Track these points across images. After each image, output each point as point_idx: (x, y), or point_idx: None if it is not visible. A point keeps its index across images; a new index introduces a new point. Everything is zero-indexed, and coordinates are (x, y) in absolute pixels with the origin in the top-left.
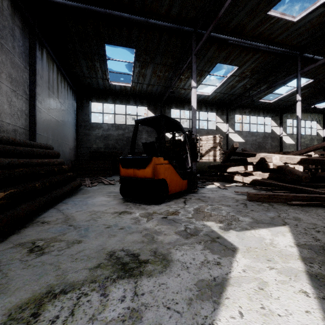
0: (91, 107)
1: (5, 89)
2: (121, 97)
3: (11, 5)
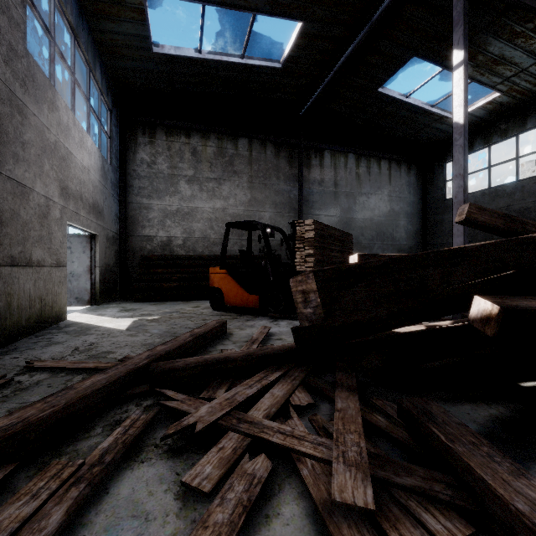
0: (445, 173)
1: (269, 215)
2: (503, 124)
3: (276, 146)
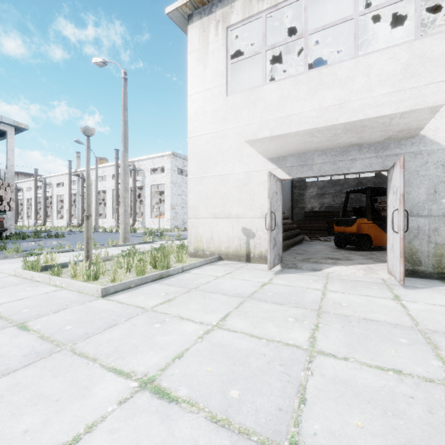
0: None
1: None
2: None
3: None
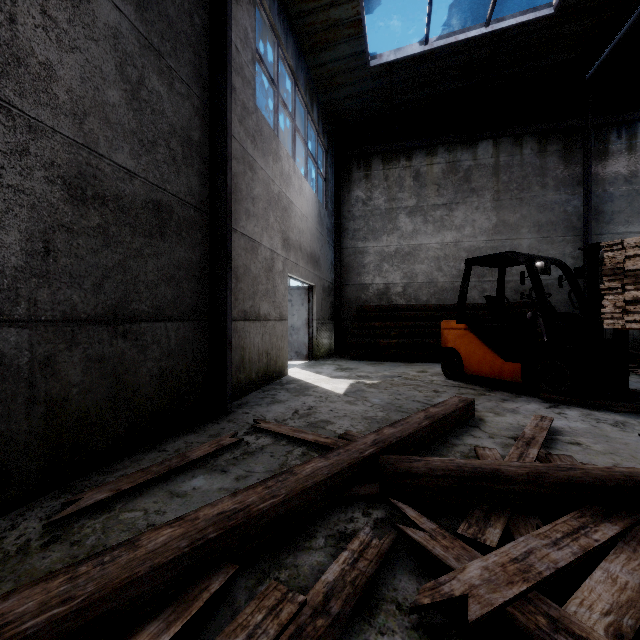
0: None
1: (528, 243)
2: None
3: (540, 139)
